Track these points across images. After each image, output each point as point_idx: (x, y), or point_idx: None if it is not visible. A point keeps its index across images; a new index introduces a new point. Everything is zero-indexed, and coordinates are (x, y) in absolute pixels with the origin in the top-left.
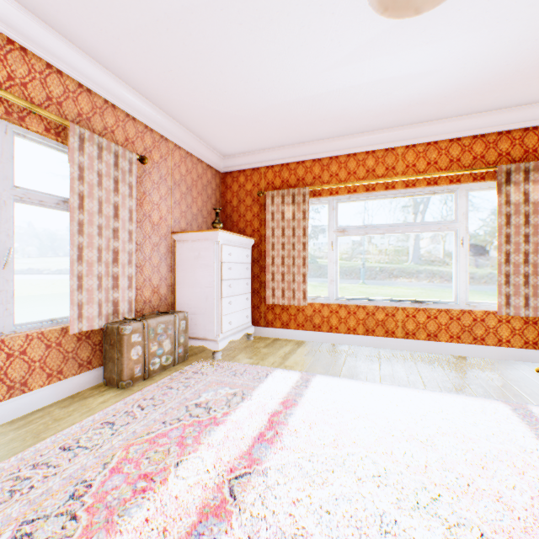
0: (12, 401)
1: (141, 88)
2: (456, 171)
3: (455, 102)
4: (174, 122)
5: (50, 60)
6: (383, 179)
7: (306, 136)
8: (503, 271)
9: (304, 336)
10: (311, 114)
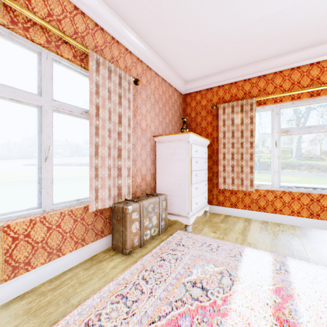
0: (50, 263)
1: (136, 26)
2: None
3: None
4: (156, 55)
5: (76, 2)
6: None
7: (255, 56)
8: None
9: (250, 215)
10: (267, 33)
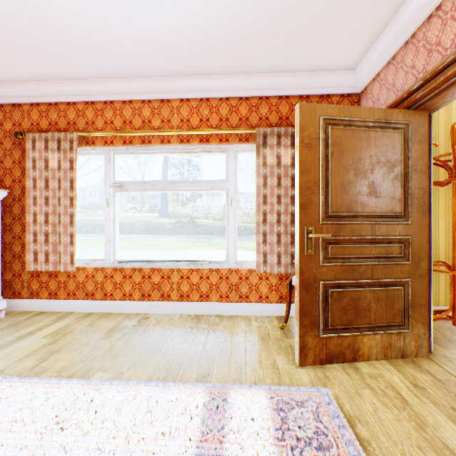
0: None
1: None
2: (223, 129)
3: (212, 53)
4: None
5: None
6: (156, 131)
7: (66, 68)
8: (261, 230)
9: (76, 306)
10: (44, 31)
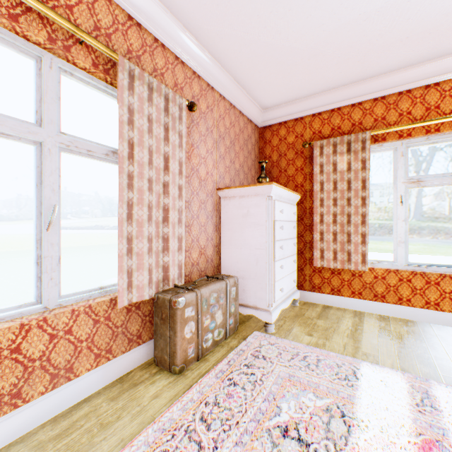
0: (55, 392)
1: (191, 22)
2: None
3: None
4: (220, 68)
5: None
6: None
7: (369, 68)
8: None
9: (361, 306)
10: (392, 30)
